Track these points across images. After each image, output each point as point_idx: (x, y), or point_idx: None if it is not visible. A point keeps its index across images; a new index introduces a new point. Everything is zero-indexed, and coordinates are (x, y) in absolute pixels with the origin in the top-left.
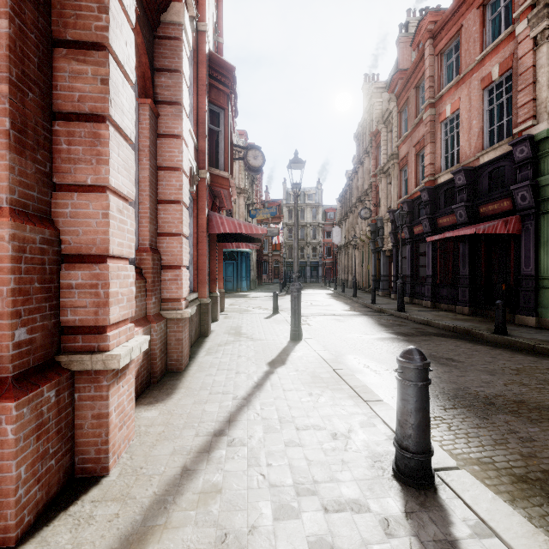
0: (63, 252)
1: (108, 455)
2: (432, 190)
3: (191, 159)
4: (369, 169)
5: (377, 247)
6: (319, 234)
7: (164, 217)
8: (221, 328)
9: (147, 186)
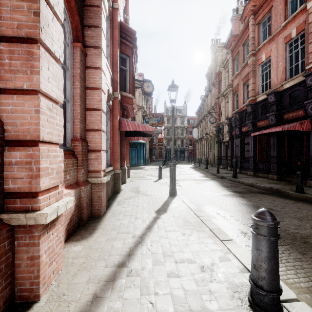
0: (6, 138)
1: (39, 286)
2: (254, 105)
3: (109, 85)
4: (214, 94)
5: (219, 140)
6: (185, 132)
7: (90, 119)
8: (127, 188)
9: (79, 99)
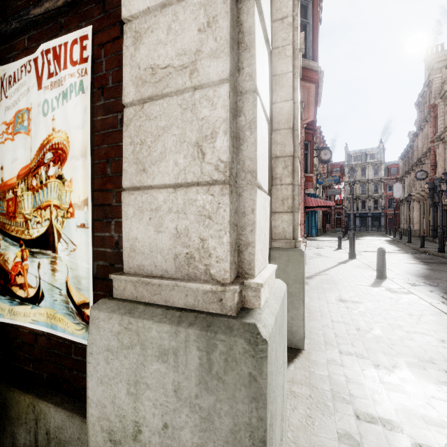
0: None
1: None
2: None
3: None
4: (428, 134)
5: (434, 202)
6: (381, 188)
7: None
8: (309, 253)
9: None
